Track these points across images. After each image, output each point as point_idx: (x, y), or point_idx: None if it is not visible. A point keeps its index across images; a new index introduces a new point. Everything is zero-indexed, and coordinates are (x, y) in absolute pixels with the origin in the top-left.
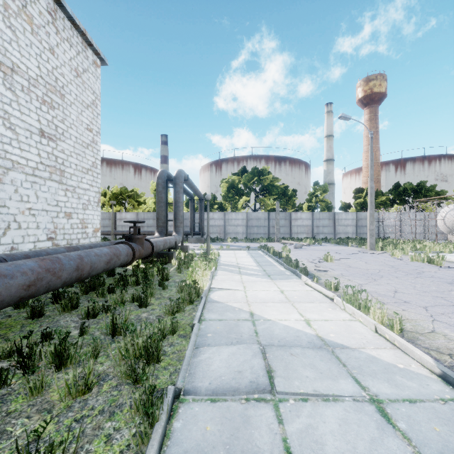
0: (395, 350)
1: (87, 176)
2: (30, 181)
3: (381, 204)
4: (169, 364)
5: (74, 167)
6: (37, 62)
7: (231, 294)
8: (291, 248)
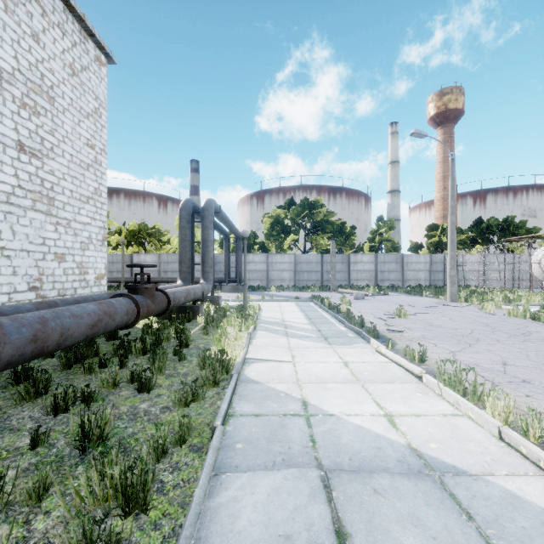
0: (543, 478)
1: (87, 207)
2: (3, 210)
3: (460, 244)
4: (165, 514)
5: (68, 194)
6: (13, 50)
7: (274, 369)
8: (351, 299)
